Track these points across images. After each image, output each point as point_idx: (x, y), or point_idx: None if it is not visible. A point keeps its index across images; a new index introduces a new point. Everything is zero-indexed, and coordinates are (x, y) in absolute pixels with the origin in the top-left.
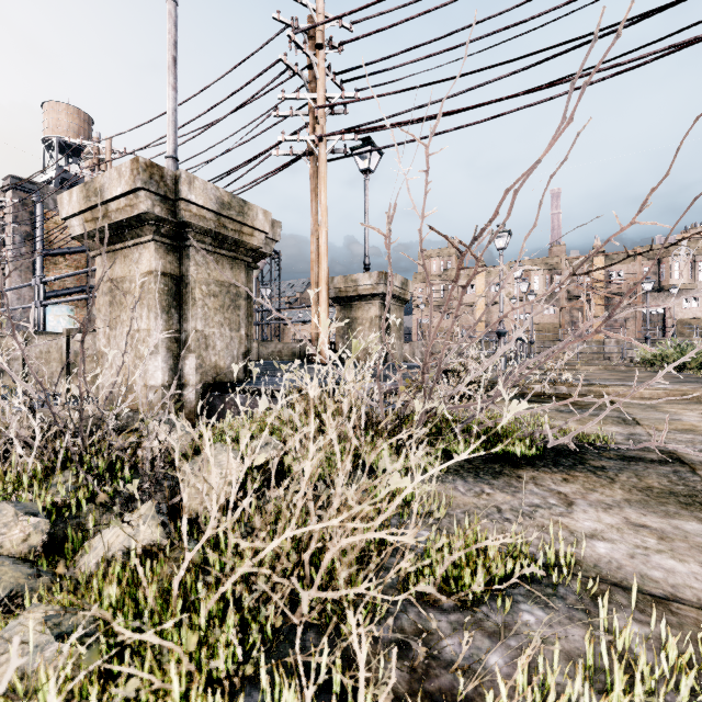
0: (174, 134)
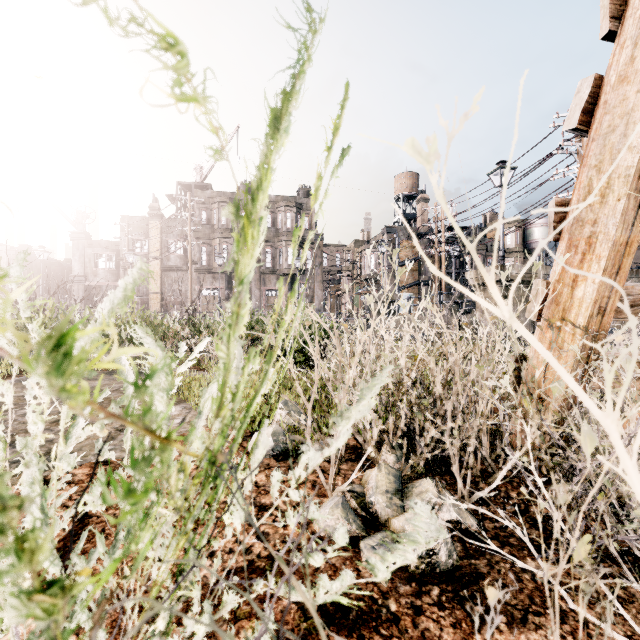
0: (502, 241)
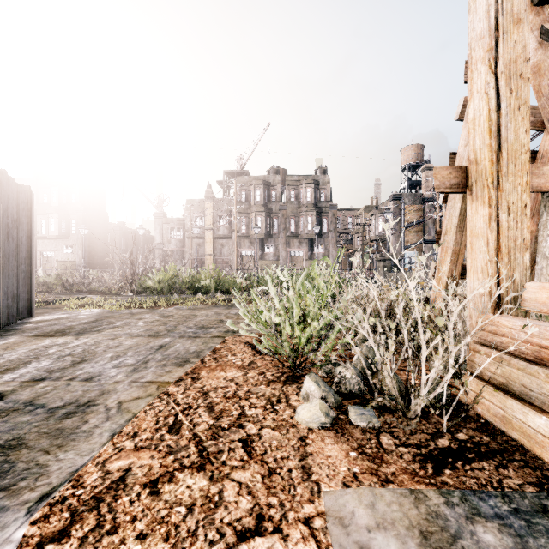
0: None
